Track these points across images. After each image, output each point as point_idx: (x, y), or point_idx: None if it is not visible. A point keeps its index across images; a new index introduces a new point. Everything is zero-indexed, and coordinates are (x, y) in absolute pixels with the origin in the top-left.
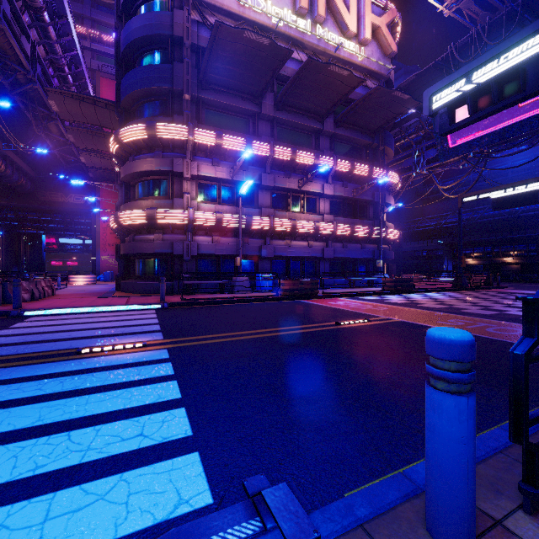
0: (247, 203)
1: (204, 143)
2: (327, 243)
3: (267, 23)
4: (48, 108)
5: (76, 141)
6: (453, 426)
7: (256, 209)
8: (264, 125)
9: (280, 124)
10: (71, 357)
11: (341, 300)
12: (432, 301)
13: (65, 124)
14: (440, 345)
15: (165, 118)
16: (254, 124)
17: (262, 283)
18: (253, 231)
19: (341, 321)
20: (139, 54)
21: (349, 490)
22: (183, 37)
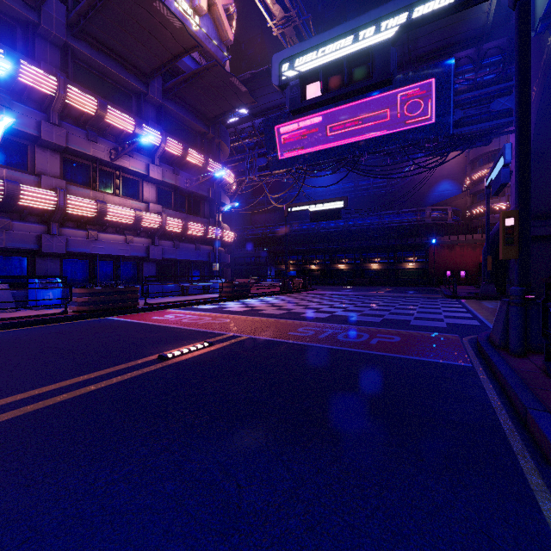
0: (11, 163)
1: None
2: (153, 240)
3: None
4: None
5: None
6: None
7: (30, 175)
8: (49, 48)
9: (78, 59)
10: None
11: (171, 312)
12: (271, 307)
13: None
14: None
15: None
16: (27, 38)
17: (40, 294)
18: (22, 209)
19: (169, 350)
20: None
21: None
22: None
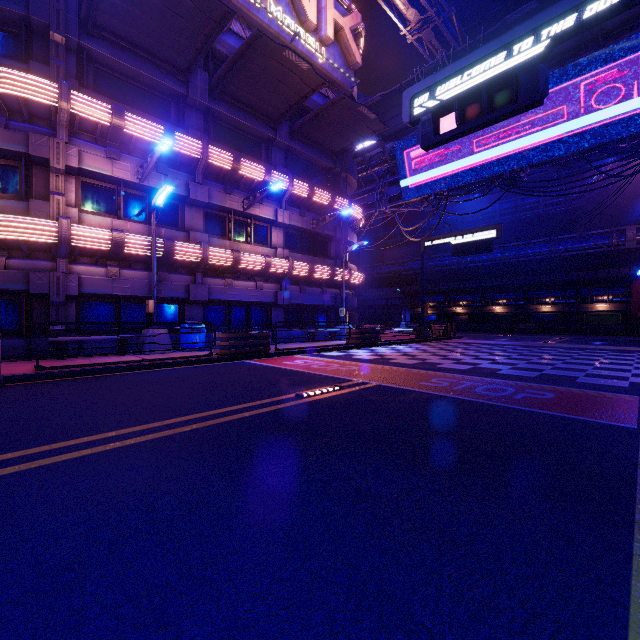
0: (167, 222)
1: (90, 119)
2: (281, 285)
3: None
4: None
5: None
6: None
7: (181, 232)
8: (194, 114)
9: (217, 119)
10: None
11: (300, 358)
12: (403, 356)
13: None
14: None
15: (12, 62)
16: (179, 110)
17: (189, 338)
18: (176, 262)
19: (303, 391)
20: None
21: None
22: None
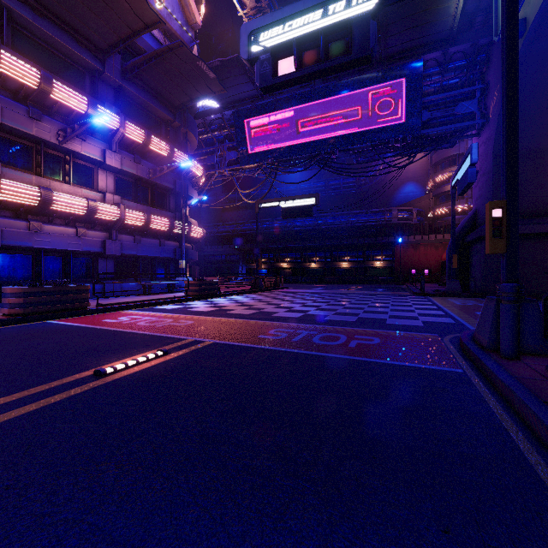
0: None
1: None
2: (110, 234)
3: None
4: None
5: None
6: None
7: None
8: None
9: (18, 24)
10: None
11: (127, 314)
12: (240, 306)
13: None
14: None
15: None
16: None
17: None
18: None
19: (111, 362)
20: None
21: None
22: None
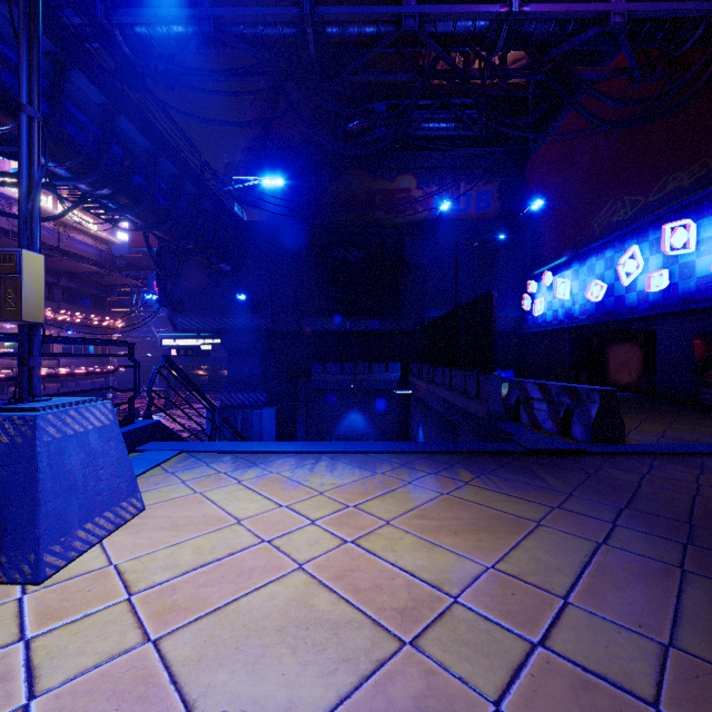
0: None
1: None
2: (63, 384)
3: (12, 195)
4: None
5: None
6: None
7: None
8: None
9: None
10: None
11: None
12: None
13: None
14: None
15: None
16: None
17: None
18: None
19: None
20: None
21: None
22: None
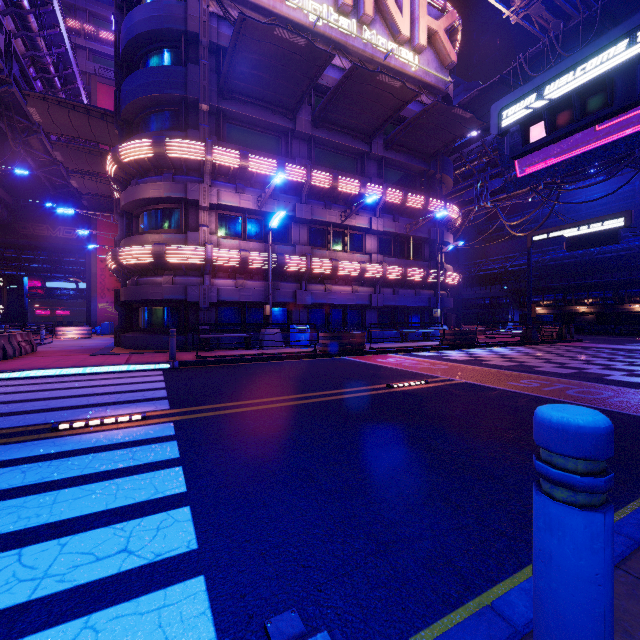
0: (278, 239)
1: (225, 165)
2: (375, 289)
3: (303, 21)
4: (28, 117)
5: (65, 161)
6: (582, 558)
7: (290, 246)
8: (300, 144)
9: (318, 144)
10: (42, 435)
11: (392, 356)
12: (499, 358)
13: (51, 138)
14: (562, 434)
15: (177, 133)
16: (288, 143)
17: (297, 336)
18: (285, 273)
19: (393, 383)
20: (144, 53)
21: (415, 631)
22: (199, 33)
